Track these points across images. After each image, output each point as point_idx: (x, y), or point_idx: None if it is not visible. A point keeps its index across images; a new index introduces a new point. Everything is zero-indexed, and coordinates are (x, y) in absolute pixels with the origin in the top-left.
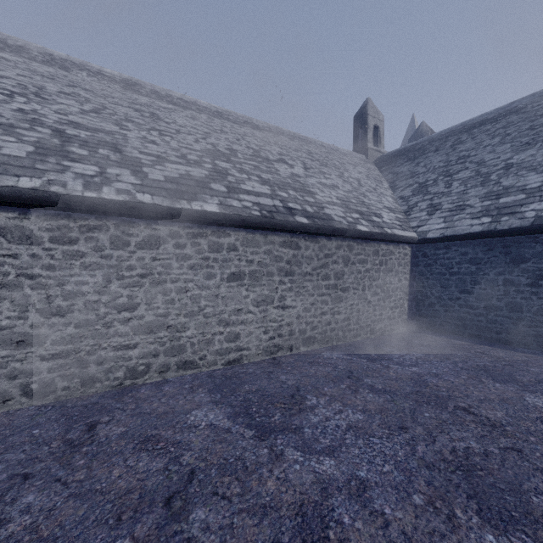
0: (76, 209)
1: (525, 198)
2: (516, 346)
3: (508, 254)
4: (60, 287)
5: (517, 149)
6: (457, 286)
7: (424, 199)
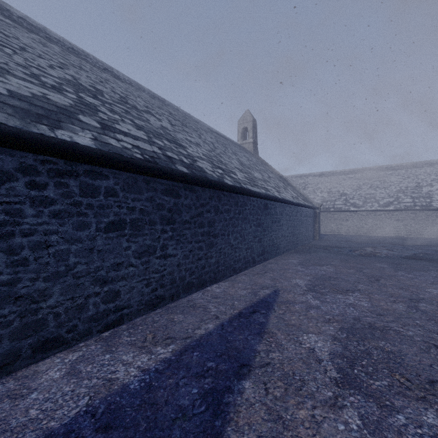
0: (369, 211)
1: None
2: None
3: None
4: (367, 221)
5: None
6: None
7: None
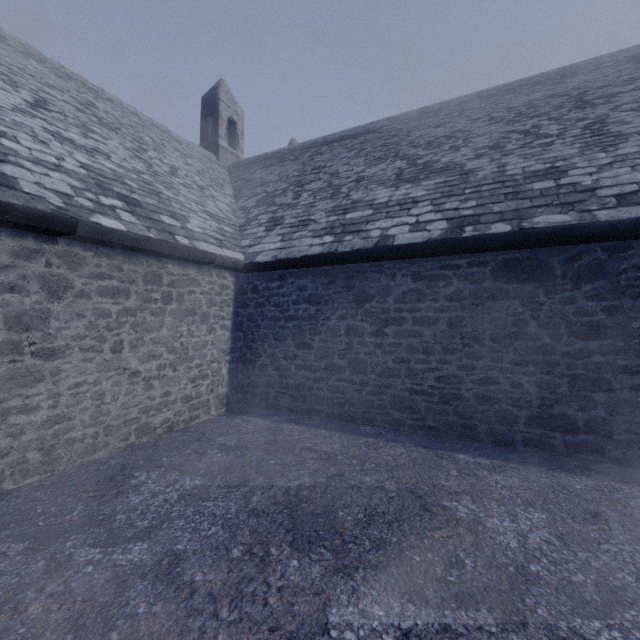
0: None
1: (372, 214)
2: (360, 423)
3: (352, 290)
4: None
5: (370, 163)
6: (294, 337)
7: (267, 211)
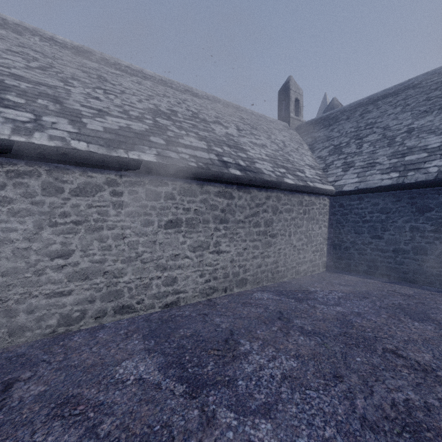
0: (2, 153)
1: (427, 156)
2: (421, 284)
3: (414, 205)
4: None
5: (417, 116)
6: (369, 232)
7: (339, 158)
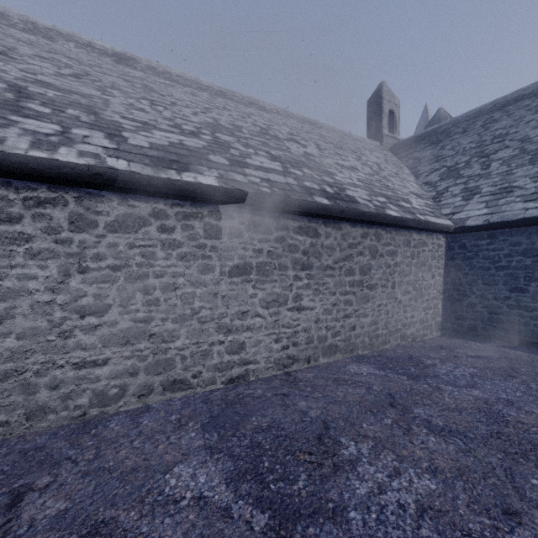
0: (17, 174)
1: None
2: None
3: None
4: None
5: None
6: (506, 283)
7: (456, 183)
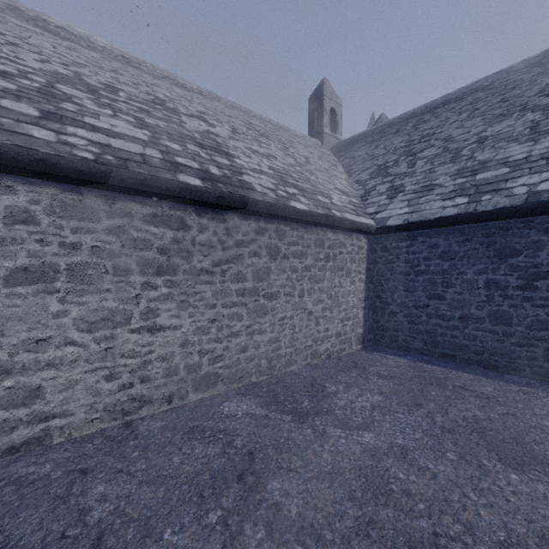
0: None
1: (510, 172)
2: (502, 372)
3: (492, 246)
4: None
5: (491, 121)
6: (425, 289)
7: (384, 182)
